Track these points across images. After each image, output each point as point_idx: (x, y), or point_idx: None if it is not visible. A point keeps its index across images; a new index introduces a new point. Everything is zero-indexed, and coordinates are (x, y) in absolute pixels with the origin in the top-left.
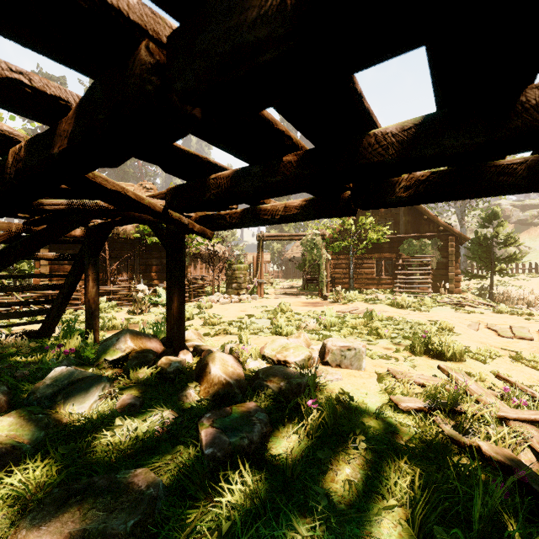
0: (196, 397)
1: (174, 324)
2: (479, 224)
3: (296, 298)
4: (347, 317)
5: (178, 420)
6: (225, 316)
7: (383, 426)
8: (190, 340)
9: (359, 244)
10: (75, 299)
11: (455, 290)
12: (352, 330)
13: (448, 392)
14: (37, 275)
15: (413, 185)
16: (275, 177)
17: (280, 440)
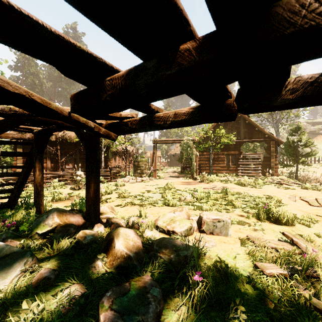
0: (103, 268)
1: (91, 204)
2: (289, 133)
3: (177, 179)
4: (210, 192)
5: (82, 300)
6: (132, 191)
7: (255, 293)
8: (105, 213)
9: (215, 146)
10: None
11: (275, 174)
12: (215, 202)
13: (305, 263)
14: (1, 167)
15: (301, 87)
16: (171, 69)
17: (171, 312)
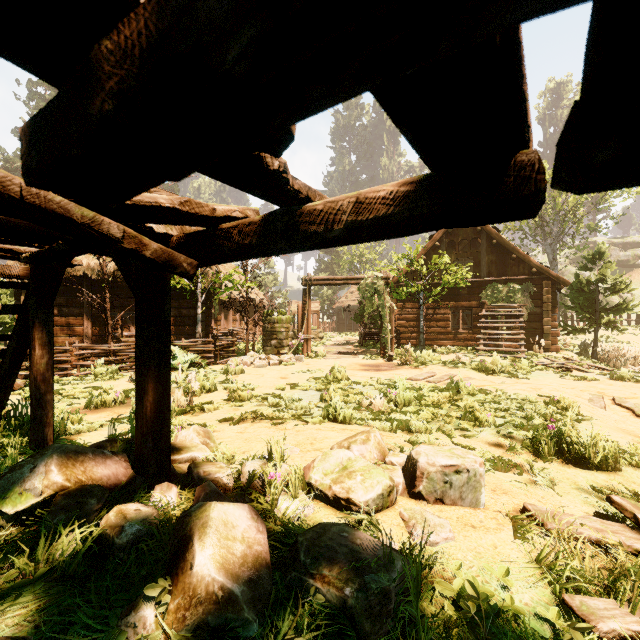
0: (157, 632)
1: (148, 433)
2: (580, 265)
3: (352, 358)
4: (424, 388)
5: None
6: (259, 385)
7: None
8: (188, 449)
9: (430, 290)
10: (63, 362)
11: (551, 347)
12: (436, 412)
13: None
14: None
15: None
16: None
17: None
